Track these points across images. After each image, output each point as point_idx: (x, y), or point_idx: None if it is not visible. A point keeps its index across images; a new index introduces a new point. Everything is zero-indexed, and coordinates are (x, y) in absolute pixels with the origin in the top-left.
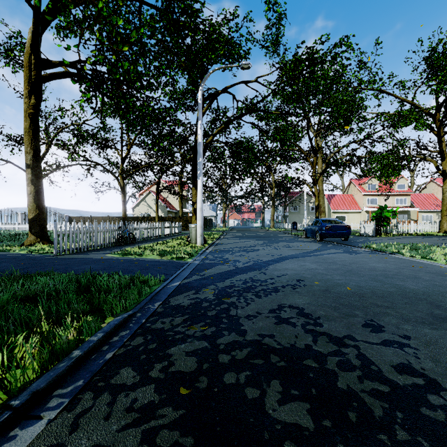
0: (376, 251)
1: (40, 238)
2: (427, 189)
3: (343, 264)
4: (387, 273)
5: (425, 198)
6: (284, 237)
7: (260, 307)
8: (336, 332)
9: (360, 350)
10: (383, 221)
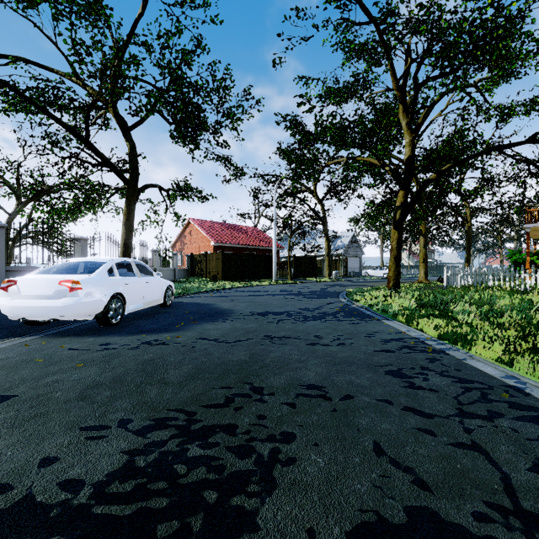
0: None
1: None
2: None
3: None
4: None
5: None
6: None
7: None
8: None
9: None
10: None
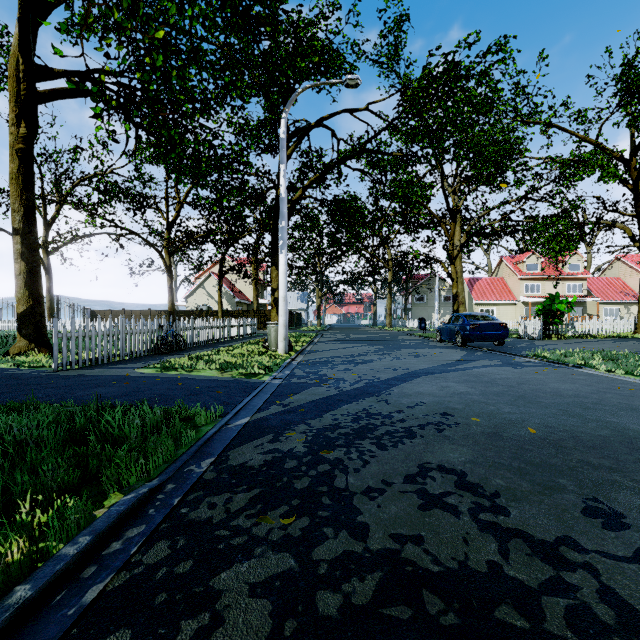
0: (550, 362)
1: (34, 343)
2: (610, 271)
3: (508, 384)
4: (583, 401)
5: (609, 283)
6: (408, 341)
7: (388, 470)
8: (540, 530)
9: (600, 579)
10: (554, 316)
